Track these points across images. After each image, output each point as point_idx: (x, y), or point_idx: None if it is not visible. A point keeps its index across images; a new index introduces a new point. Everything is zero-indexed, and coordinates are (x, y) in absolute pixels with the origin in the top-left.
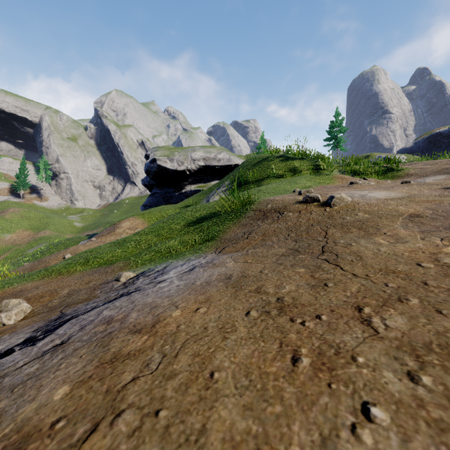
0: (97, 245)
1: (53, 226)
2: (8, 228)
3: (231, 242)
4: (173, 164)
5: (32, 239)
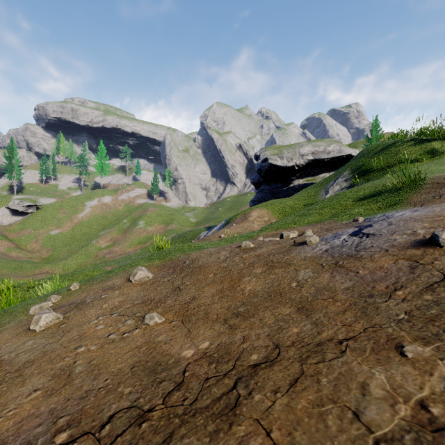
0: (239, 229)
1: (176, 221)
2: (150, 223)
3: (425, 202)
4: (283, 161)
5: (165, 231)
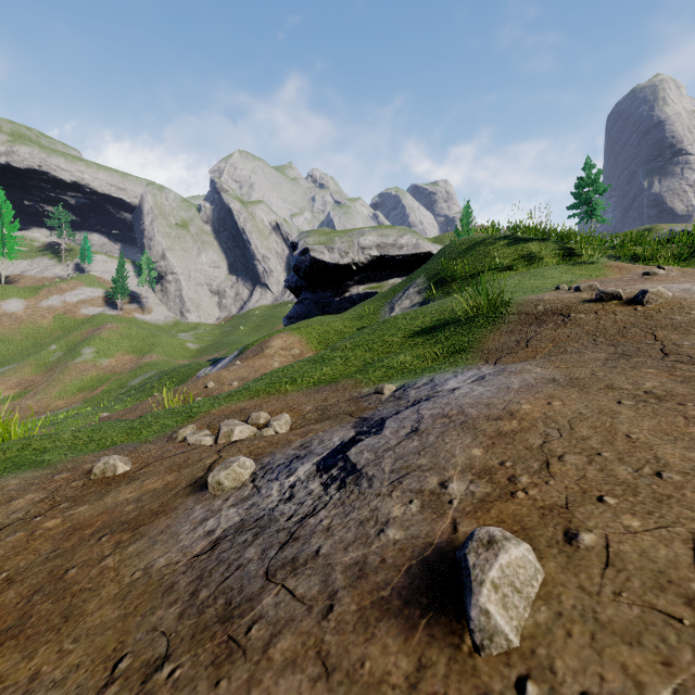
0: (244, 371)
1: (160, 347)
2: (106, 351)
3: (504, 353)
4: (333, 255)
5: (135, 366)
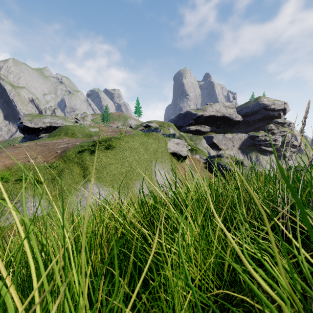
0: None
1: None
2: None
3: None
4: (32, 124)
5: None
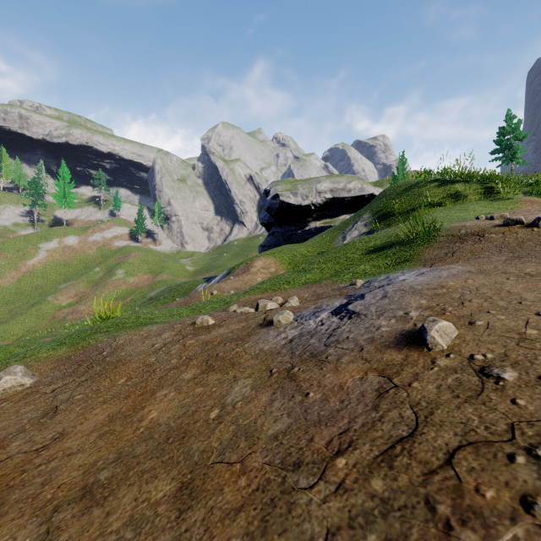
0: (237, 283)
1: (168, 269)
2: (131, 272)
3: (436, 260)
4: (297, 198)
5: (152, 282)
